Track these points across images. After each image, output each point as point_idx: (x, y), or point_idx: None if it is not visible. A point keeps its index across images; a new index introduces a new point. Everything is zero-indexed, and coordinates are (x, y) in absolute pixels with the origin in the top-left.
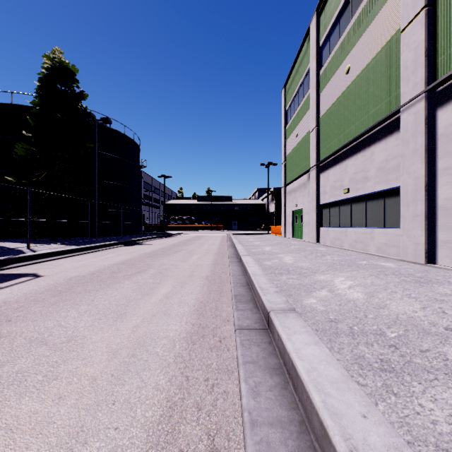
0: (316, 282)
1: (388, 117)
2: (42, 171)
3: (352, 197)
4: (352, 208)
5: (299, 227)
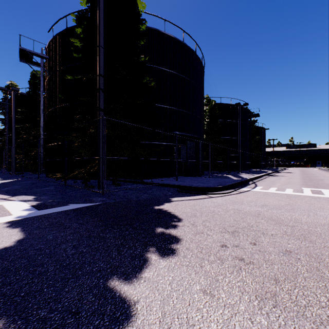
0: None
1: None
2: None
3: None
4: None
5: None
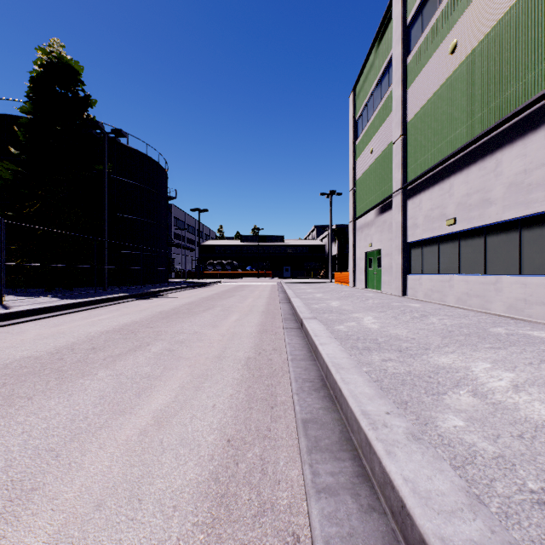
0: (439, 371)
1: (532, 103)
2: (35, 201)
3: (461, 230)
4: (461, 247)
5: (374, 274)
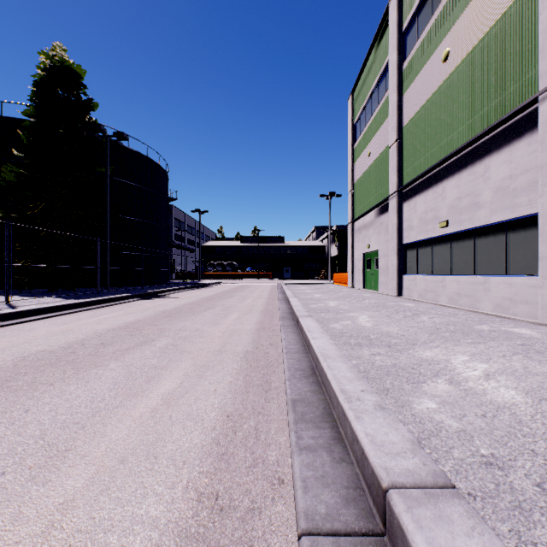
0: (422, 363)
1: (516, 112)
2: (38, 203)
3: (453, 232)
4: (453, 248)
5: (372, 275)
